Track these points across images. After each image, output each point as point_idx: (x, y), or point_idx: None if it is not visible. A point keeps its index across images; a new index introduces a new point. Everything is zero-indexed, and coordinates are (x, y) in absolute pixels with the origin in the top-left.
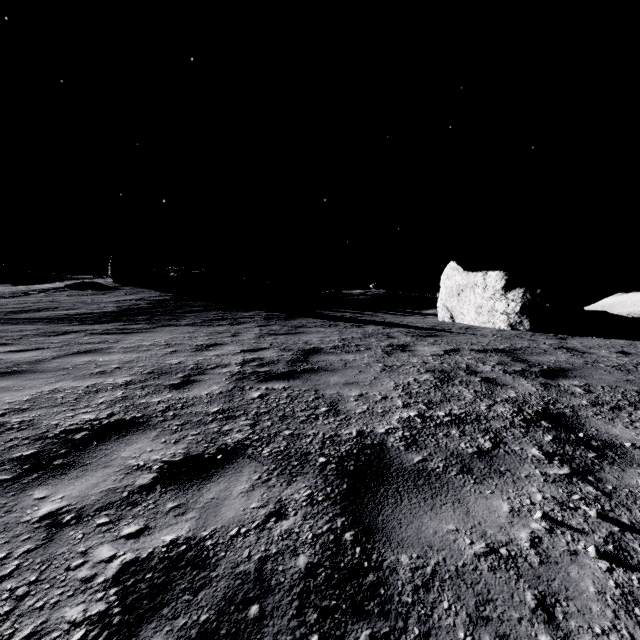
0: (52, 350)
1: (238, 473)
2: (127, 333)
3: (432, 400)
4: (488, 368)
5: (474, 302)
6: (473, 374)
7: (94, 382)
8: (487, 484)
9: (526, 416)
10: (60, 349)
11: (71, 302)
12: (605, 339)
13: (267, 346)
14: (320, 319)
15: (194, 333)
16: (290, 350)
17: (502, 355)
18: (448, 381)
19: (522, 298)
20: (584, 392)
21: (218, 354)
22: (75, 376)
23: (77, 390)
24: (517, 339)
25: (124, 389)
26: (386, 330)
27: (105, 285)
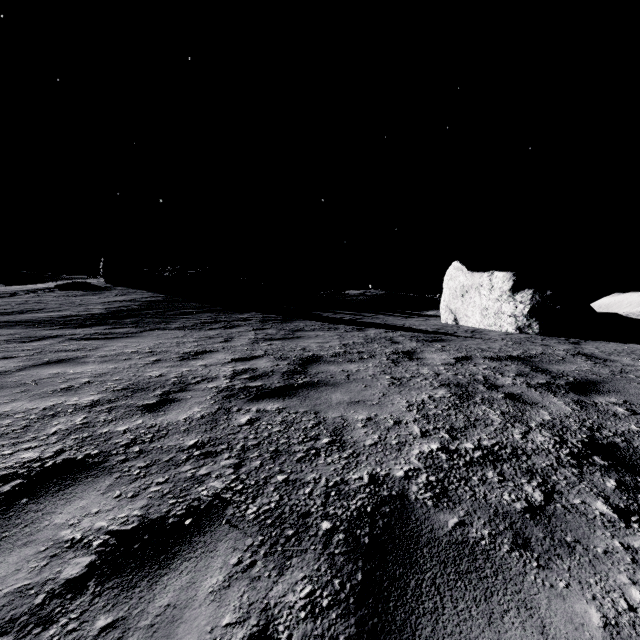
0: (20, 359)
1: (210, 552)
2: (110, 338)
3: (454, 426)
4: (509, 381)
5: (479, 304)
6: (494, 389)
7: (54, 402)
8: (556, 569)
9: (572, 449)
10: (29, 358)
11: (58, 303)
12: (620, 343)
13: (261, 354)
14: (319, 321)
15: (183, 338)
16: (286, 358)
17: (519, 364)
18: (468, 398)
19: (531, 300)
20: (628, 413)
21: (206, 364)
22: (34, 394)
23: (30, 414)
24: (529, 344)
25: (87, 412)
26: (389, 334)
27: (97, 285)
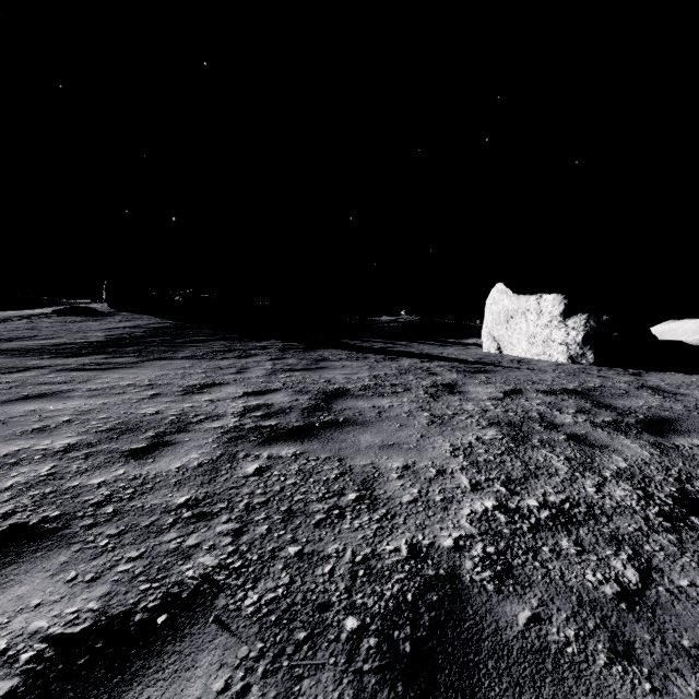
0: None
1: (186, 671)
2: (105, 369)
3: (511, 476)
4: (569, 418)
5: (526, 330)
6: (553, 428)
7: (20, 447)
8: (680, 695)
9: (662, 506)
10: (5, 392)
11: (53, 330)
12: (687, 375)
13: (278, 387)
14: (346, 350)
15: (190, 369)
16: (307, 392)
17: (577, 398)
18: (524, 441)
19: (585, 326)
20: None
21: (212, 399)
22: None
23: None
24: (584, 375)
25: (57, 459)
26: (425, 364)
27: (99, 310)
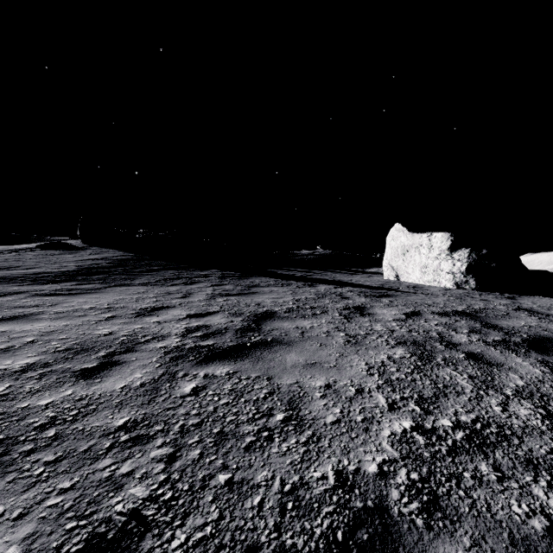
0: None
1: None
2: (73, 294)
3: (423, 394)
4: (464, 338)
5: (419, 262)
6: (452, 347)
7: None
8: None
9: None
10: None
11: (35, 261)
12: (552, 298)
13: (217, 309)
14: (273, 278)
15: (144, 294)
16: (241, 314)
17: (468, 319)
18: (429, 359)
19: (468, 258)
20: None
21: (160, 320)
22: None
23: None
24: (469, 299)
25: (14, 380)
26: (338, 289)
27: (74, 245)
